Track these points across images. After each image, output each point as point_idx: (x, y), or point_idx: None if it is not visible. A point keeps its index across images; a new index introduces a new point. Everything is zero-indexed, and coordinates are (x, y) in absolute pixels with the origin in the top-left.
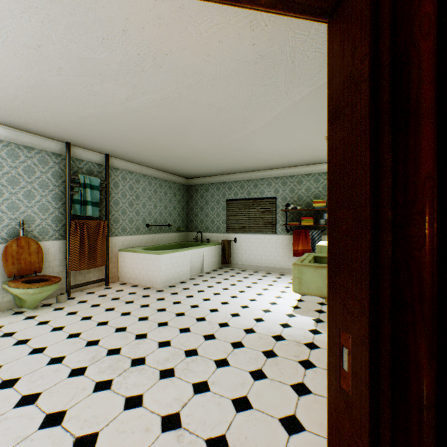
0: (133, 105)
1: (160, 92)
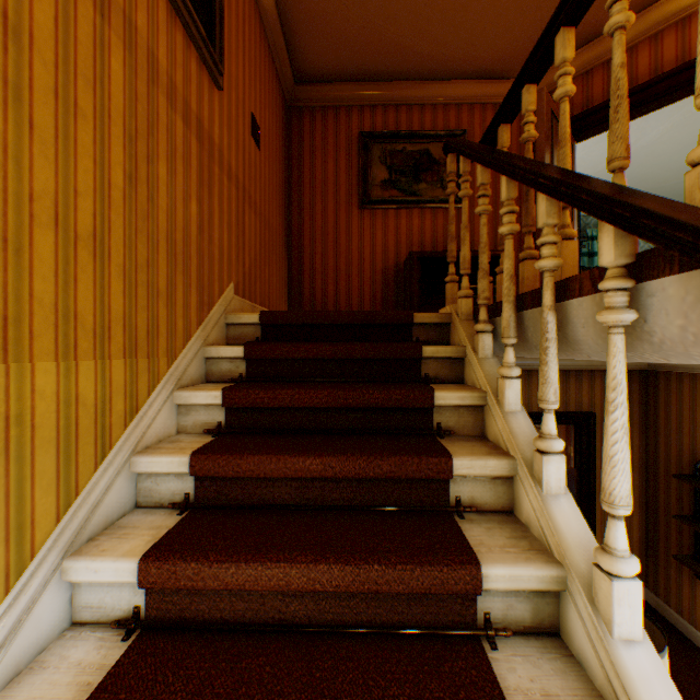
0: (641, 143)
1: (667, 122)
